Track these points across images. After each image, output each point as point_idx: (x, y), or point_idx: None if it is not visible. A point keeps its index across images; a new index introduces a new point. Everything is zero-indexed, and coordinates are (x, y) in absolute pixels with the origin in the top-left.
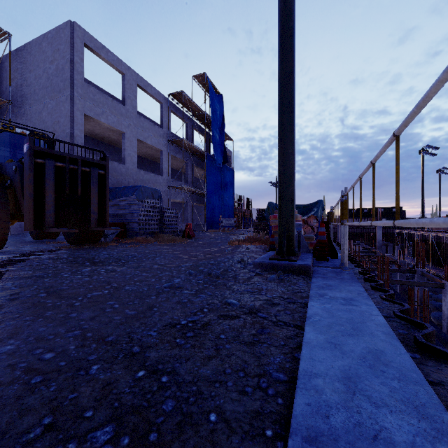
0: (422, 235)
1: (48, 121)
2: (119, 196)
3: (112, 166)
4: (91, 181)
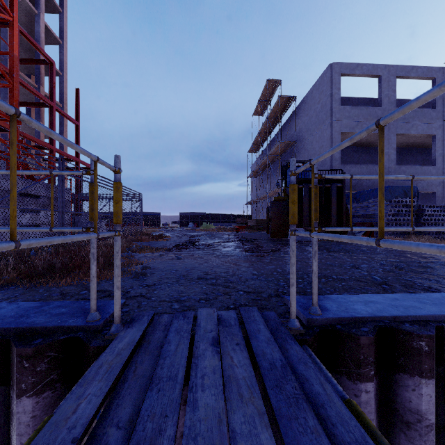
0: None
1: (316, 147)
2: (368, 198)
3: (366, 169)
4: (331, 194)
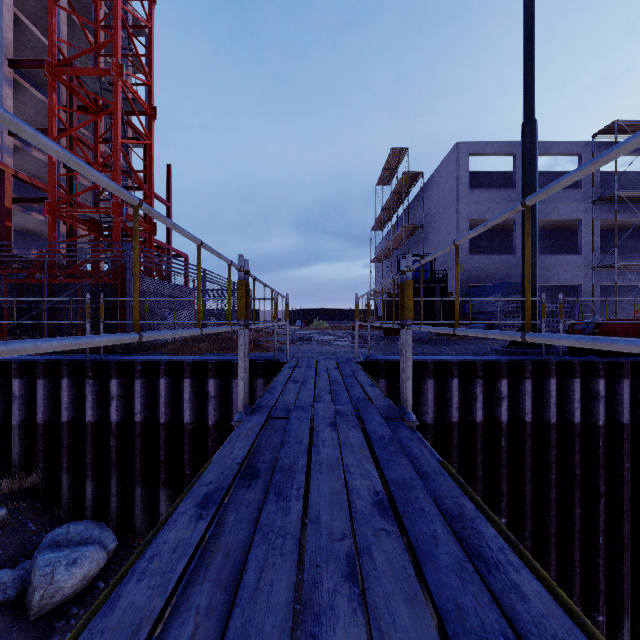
0: None
1: (444, 234)
2: (489, 294)
3: (498, 260)
4: (435, 293)
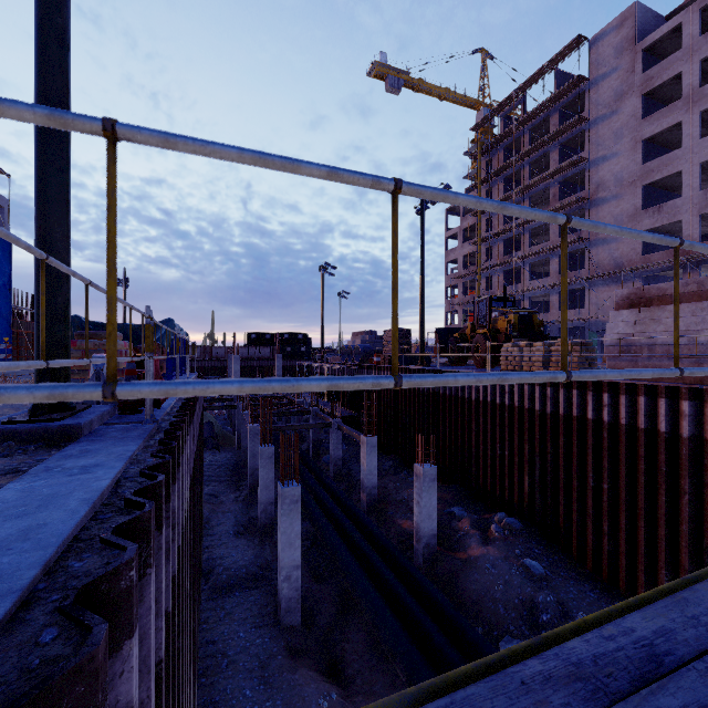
0: (322, 368)
1: None
2: None
3: None
4: None
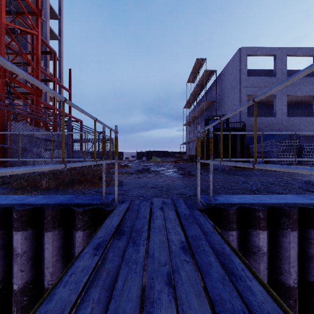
0: None
1: (230, 105)
2: (264, 140)
3: (265, 120)
4: (236, 138)
